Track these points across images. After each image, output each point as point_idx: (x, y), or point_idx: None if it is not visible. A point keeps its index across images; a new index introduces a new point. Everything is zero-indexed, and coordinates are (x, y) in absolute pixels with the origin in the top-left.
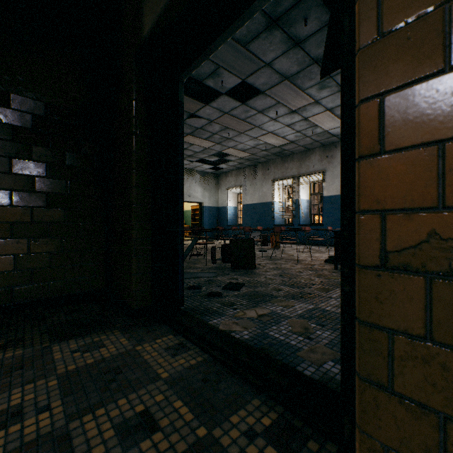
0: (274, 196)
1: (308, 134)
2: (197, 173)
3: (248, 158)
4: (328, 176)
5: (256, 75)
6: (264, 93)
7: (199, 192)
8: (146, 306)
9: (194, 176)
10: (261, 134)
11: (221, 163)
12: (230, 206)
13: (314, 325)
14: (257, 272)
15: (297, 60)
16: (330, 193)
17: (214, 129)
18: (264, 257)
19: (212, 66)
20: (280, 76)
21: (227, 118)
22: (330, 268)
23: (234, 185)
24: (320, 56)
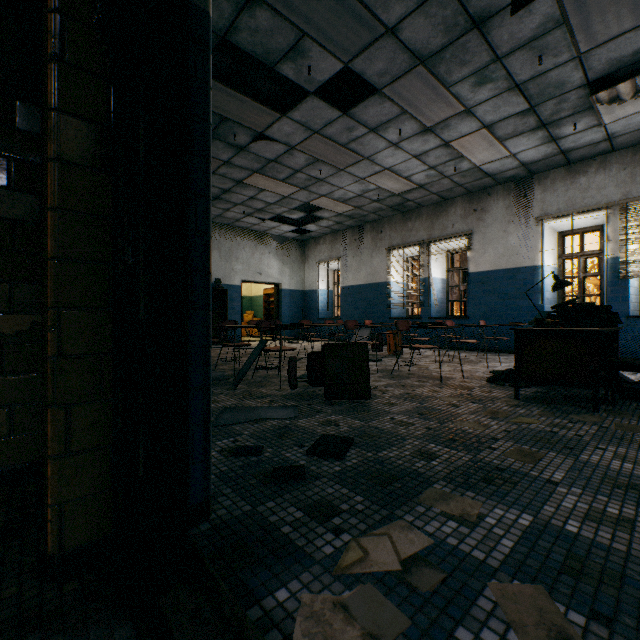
0: (391, 273)
1: (447, 172)
2: (271, 238)
3: (351, 215)
4: (477, 241)
5: (369, 54)
6: (381, 93)
7: (275, 268)
8: (96, 539)
9: (267, 243)
10: (372, 171)
11: (309, 223)
12: (322, 289)
13: (579, 616)
14: (375, 405)
15: (444, 21)
16: (481, 268)
17: (297, 162)
18: (380, 373)
19: (291, 33)
20: (411, 56)
21: (318, 142)
22: (506, 396)
23: (329, 256)
24: (485, 13)
